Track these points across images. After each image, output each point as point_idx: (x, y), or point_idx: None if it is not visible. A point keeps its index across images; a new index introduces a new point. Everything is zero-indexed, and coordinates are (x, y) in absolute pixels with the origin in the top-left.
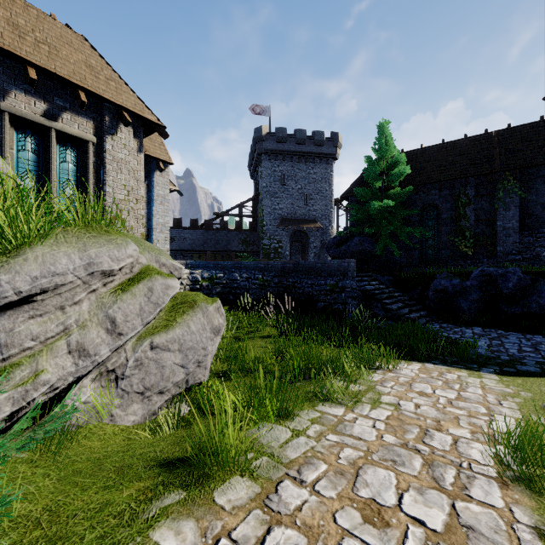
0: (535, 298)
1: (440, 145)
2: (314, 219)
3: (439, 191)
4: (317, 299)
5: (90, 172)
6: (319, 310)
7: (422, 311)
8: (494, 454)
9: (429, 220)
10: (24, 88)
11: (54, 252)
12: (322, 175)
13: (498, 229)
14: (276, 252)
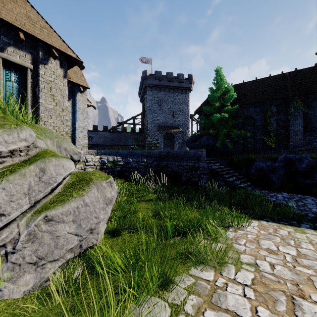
0: None
1: (255, 80)
2: (178, 126)
3: (255, 108)
4: (181, 174)
5: (28, 89)
6: (183, 181)
7: (248, 182)
8: None
9: (248, 126)
10: None
11: None
12: (182, 100)
13: (290, 131)
14: (155, 146)
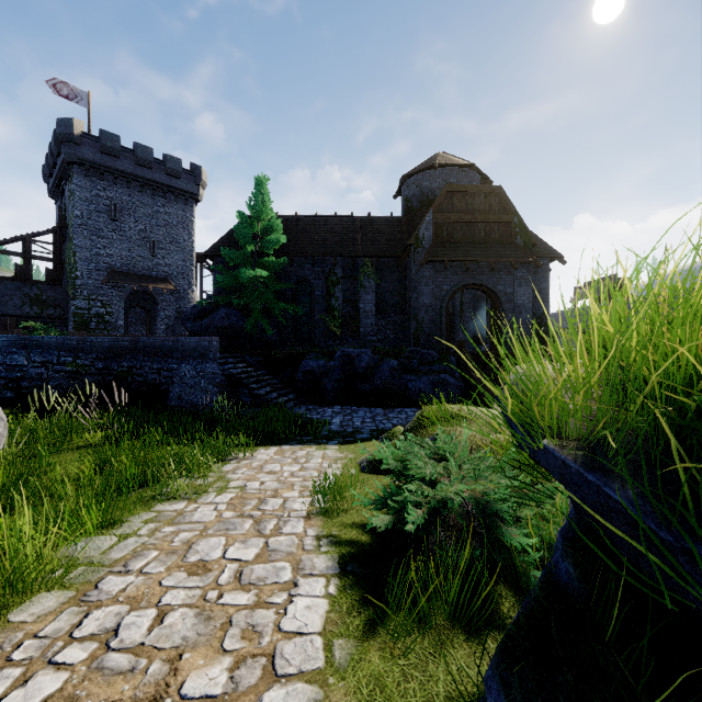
0: (380, 376)
1: (314, 217)
2: (166, 277)
3: (312, 266)
4: (166, 388)
5: None
6: (170, 403)
7: (292, 394)
8: (310, 502)
9: (303, 296)
10: None
11: None
12: (178, 219)
13: (361, 311)
14: (101, 321)
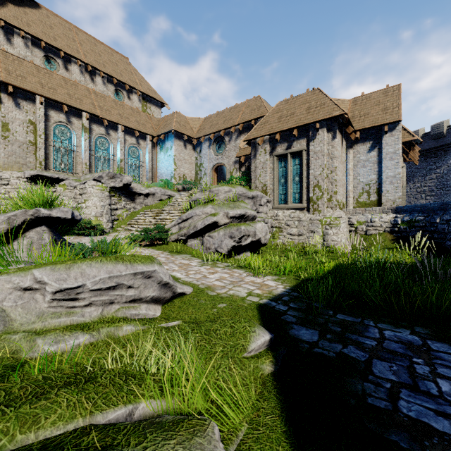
0: None
1: None
2: None
3: None
4: None
5: (303, 166)
6: None
7: None
8: None
9: None
10: (280, 142)
11: (190, 211)
12: None
13: None
14: None
